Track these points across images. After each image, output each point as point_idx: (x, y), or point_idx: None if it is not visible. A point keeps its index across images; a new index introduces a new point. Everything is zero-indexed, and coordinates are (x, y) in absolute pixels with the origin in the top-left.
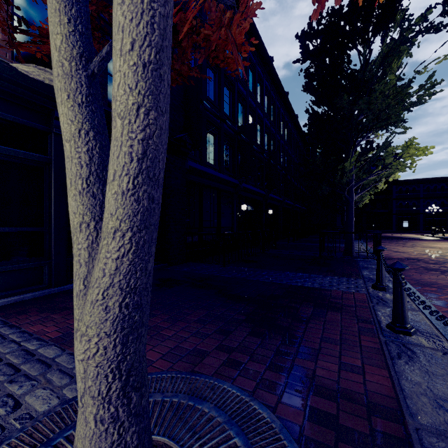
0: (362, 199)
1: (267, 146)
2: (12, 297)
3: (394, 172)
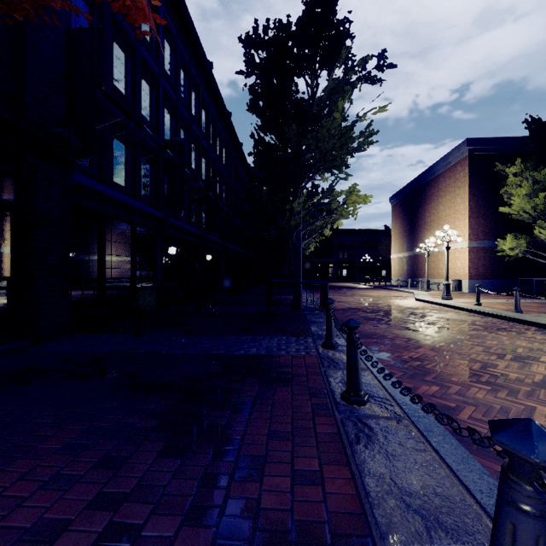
0: (309, 246)
1: (204, 174)
2: None
3: (339, 219)
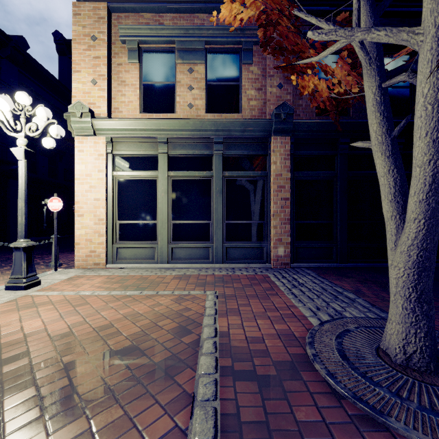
0: None
1: None
2: (316, 264)
3: None
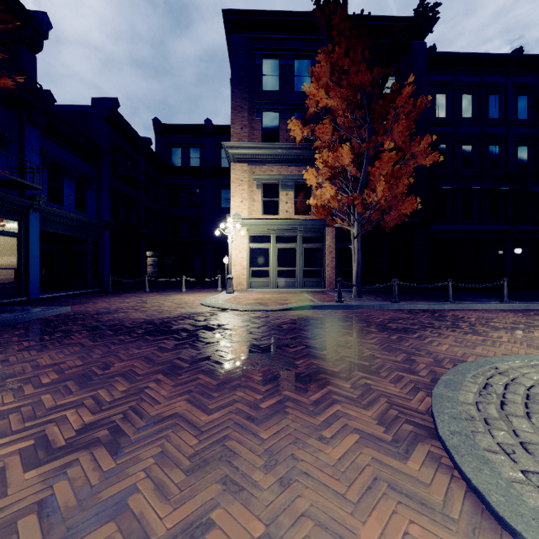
0: None
1: None
2: (348, 289)
3: None
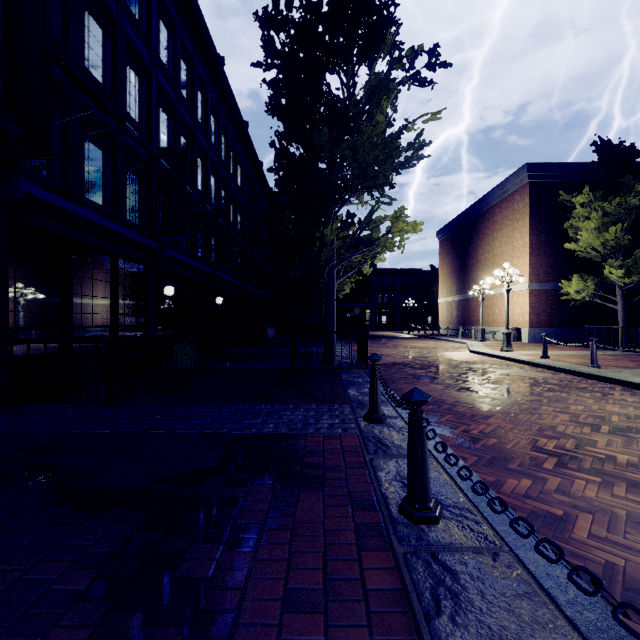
0: (343, 287)
1: (214, 197)
2: None
3: (381, 252)
